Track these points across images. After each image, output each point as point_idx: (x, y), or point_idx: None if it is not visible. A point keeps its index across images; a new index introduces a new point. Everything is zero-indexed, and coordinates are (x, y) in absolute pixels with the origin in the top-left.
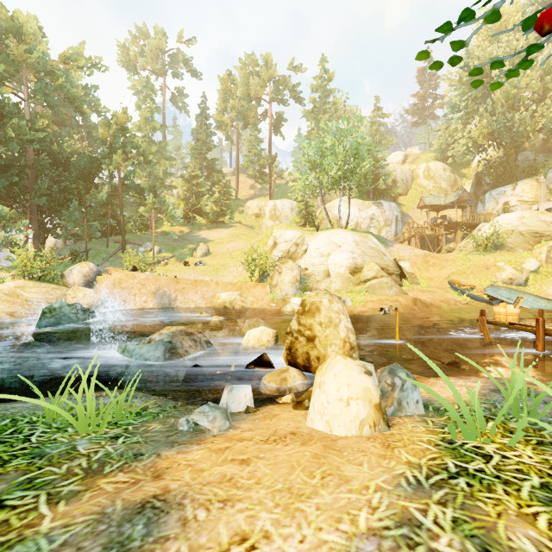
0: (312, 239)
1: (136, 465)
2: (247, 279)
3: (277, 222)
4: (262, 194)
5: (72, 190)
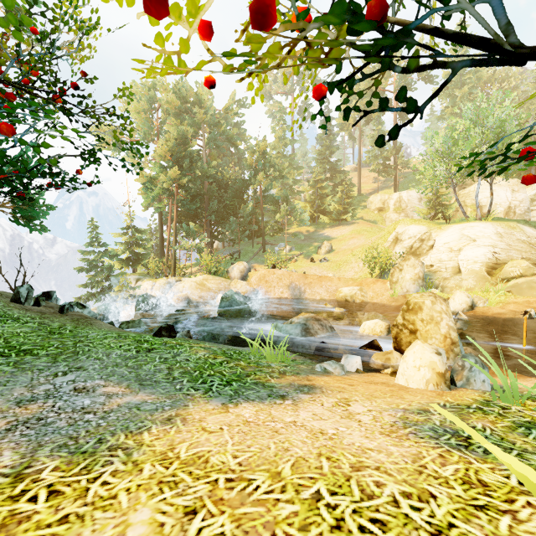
0: (440, 234)
1: (299, 376)
2: (367, 275)
3: (402, 215)
4: (386, 186)
5: (230, 206)
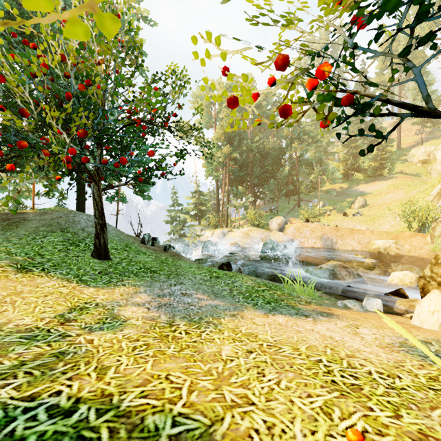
0: None
1: (321, 306)
2: (405, 229)
3: None
4: (433, 137)
5: (270, 171)
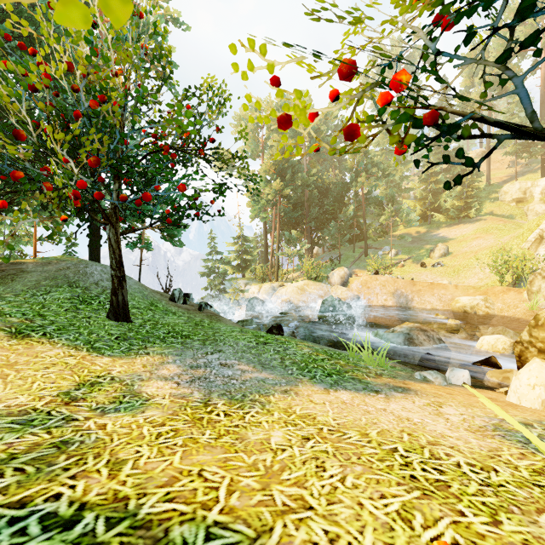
0: None
1: (395, 379)
2: (496, 283)
3: None
4: (529, 170)
5: (330, 211)
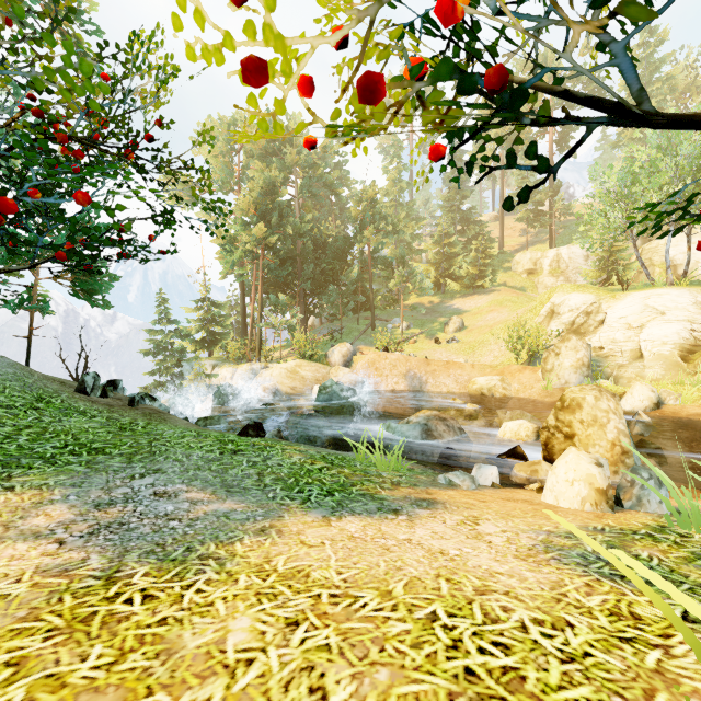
0: (613, 304)
1: (416, 488)
2: (511, 361)
3: (561, 279)
4: (539, 240)
5: (329, 271)
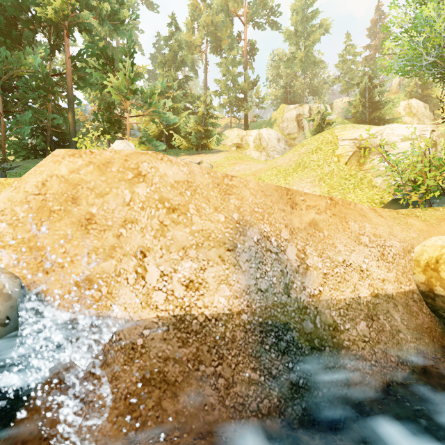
0: None
1: None
2: None
3: (264, 154)
4: None
5: None
